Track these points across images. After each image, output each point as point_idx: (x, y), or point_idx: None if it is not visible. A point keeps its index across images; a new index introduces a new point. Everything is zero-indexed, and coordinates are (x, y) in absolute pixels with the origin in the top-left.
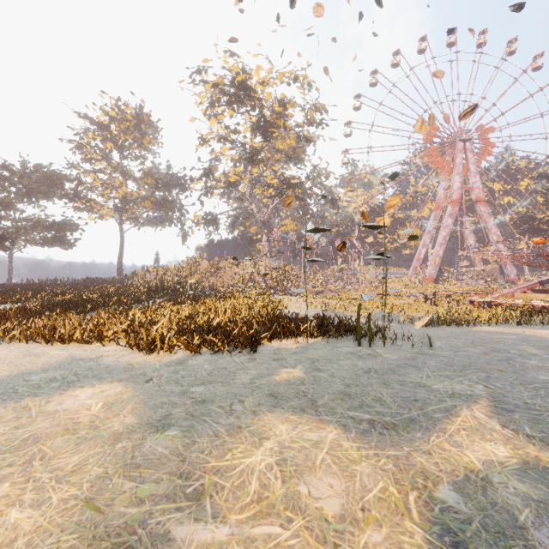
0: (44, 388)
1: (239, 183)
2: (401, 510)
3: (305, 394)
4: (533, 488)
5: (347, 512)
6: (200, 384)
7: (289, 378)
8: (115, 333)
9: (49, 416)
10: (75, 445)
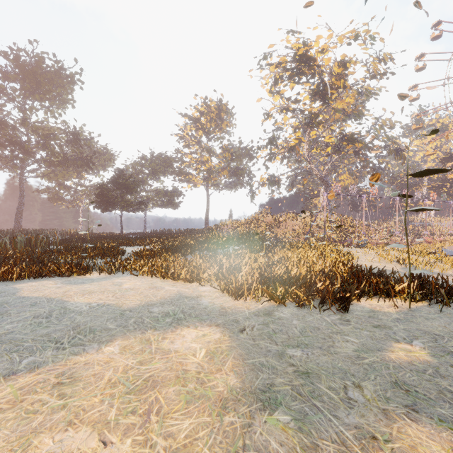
0: (161, 321)
1: (299, 146)
2: None
3: None
4: None
5: None
6: (295, 346)
7: (411, 360)
8: (209, 275)
9: (164, 355)
10: (185, 402)
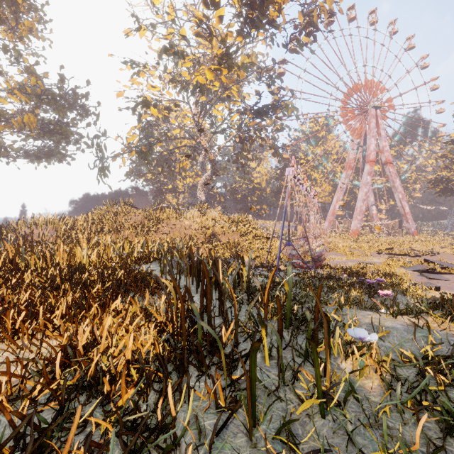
0: None
1: (208, 90)
2: None
3: None
4: None
5: None
6: None
7: None
8: None
9: None
10: None
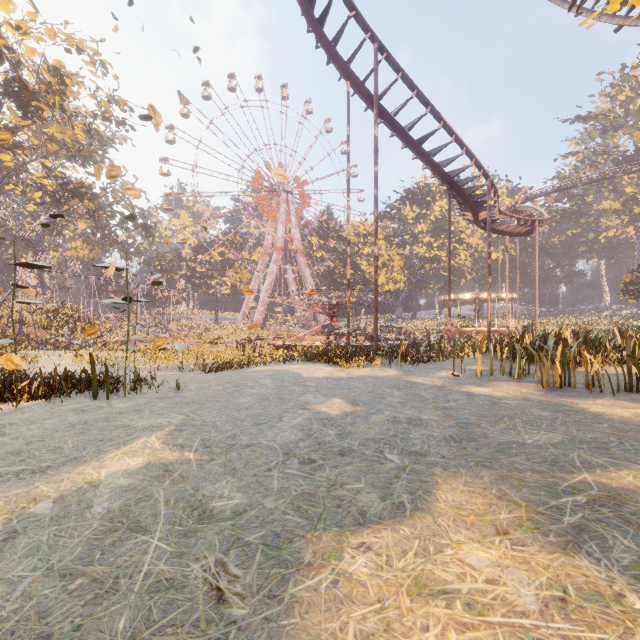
0: None
1: None
2: None
3: None
4: (132, 479)
5: None
6: None
7: None
8: None
9: None
10: None
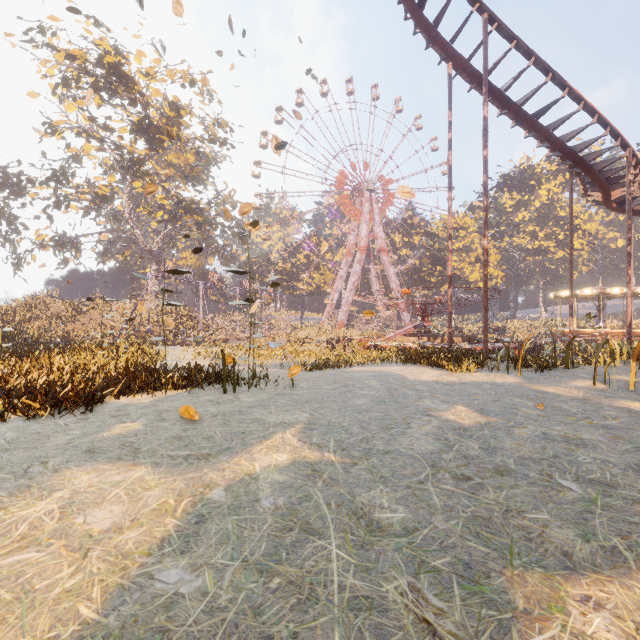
0: None
1: (113, 197)
2: (169, 513)
3: (132, 444)
4: (285, 476)
5: (116, 525)
6: None
7: (121, 432)
8: None
9: None
10: None
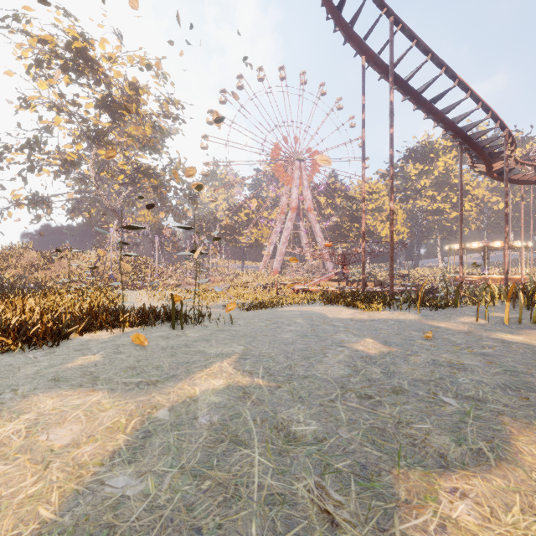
0: None
1: (80, 163)
2: (120, 430)
3: (92, 373)
4: (221, 398)
5: (75, 441)
6: None
7: (83, 364)
8: None
9: None
10: None
